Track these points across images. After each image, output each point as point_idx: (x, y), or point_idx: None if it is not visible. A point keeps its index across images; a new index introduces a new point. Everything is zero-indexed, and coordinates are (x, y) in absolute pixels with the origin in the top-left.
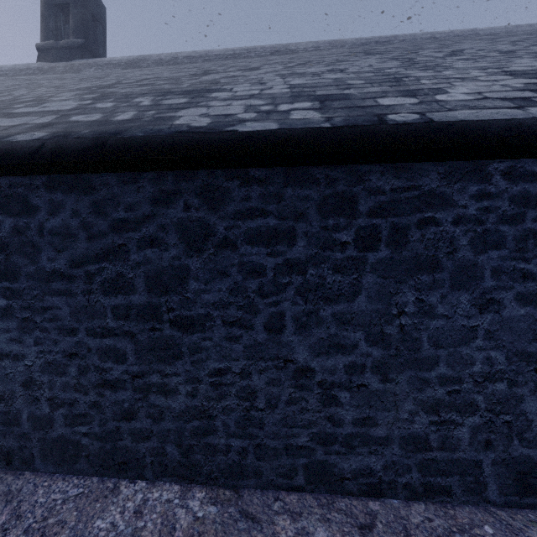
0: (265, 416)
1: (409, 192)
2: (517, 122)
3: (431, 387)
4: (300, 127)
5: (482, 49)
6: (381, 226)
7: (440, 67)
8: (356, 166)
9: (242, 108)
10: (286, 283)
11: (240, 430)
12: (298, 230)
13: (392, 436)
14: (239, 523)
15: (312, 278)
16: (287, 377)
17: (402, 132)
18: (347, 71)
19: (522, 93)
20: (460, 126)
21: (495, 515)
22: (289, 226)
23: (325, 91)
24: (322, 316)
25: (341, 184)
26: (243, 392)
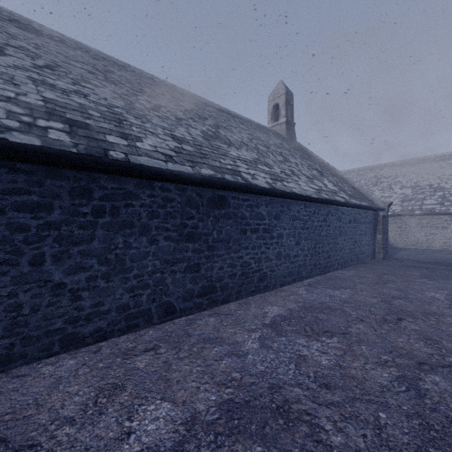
0: (30, 318)
1: (120, 190)
2: (161, 170)
3: (131, 280)
4: (58, 149)
5: (170, 111)
6: (106, 205)
7: (145, 118)
8: (92, 173)
9: (3, 112)
10: (46, 235)
11: (8, 333)
12: (55, 204)
13: (112, 308)
14: (13, 381)
15: (65, 232)
16: (47, 291)
17: (115, 164)
18: (89, 99)
19: (171, 152)
20: (140, 166)
21: (155, 327)
22: (48, 201)
23: (73, 116)
24: (72, 253)
25: (84, 181)
26: (11, 307)
